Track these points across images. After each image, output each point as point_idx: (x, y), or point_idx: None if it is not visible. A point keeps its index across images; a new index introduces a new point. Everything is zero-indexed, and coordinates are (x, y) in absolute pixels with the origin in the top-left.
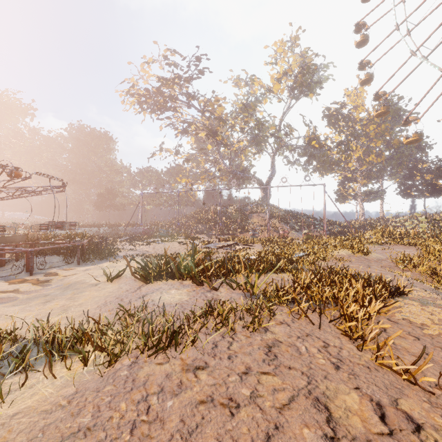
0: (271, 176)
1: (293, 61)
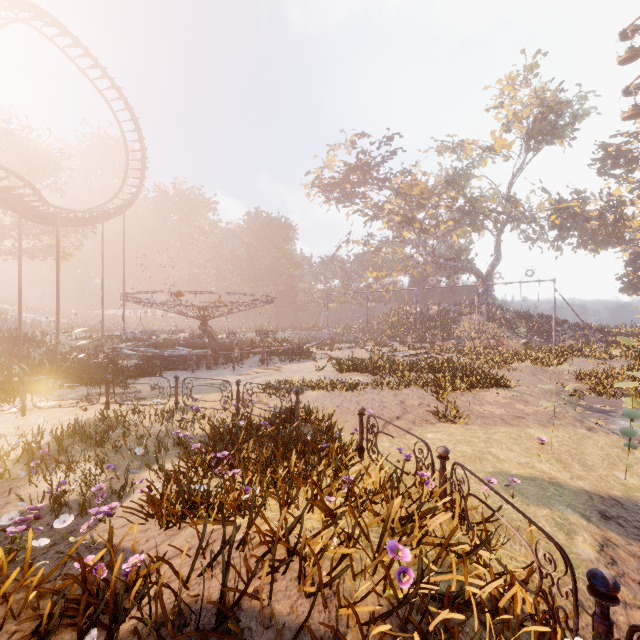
0: (493, 263)
1: (529, 99)
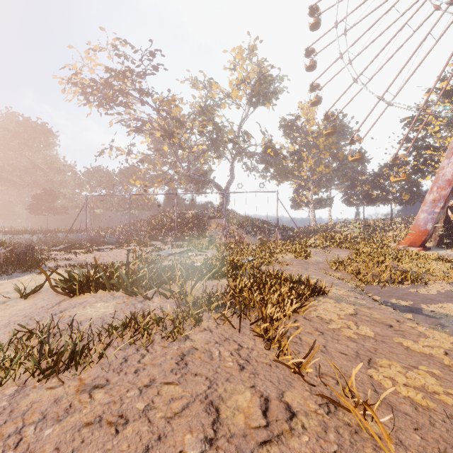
0: (229, 181)
1: (251, 69)
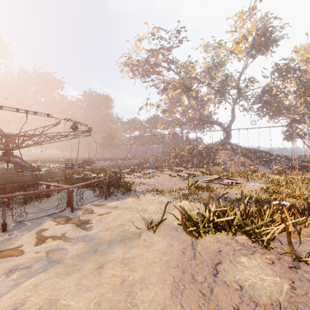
0: (231, 120)
1: (251, 26)
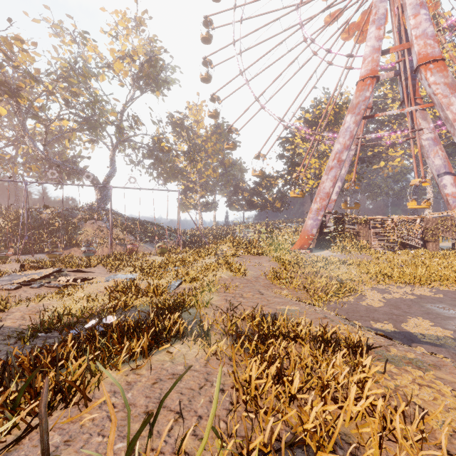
0: (110, 174)
1: (139, 45)
